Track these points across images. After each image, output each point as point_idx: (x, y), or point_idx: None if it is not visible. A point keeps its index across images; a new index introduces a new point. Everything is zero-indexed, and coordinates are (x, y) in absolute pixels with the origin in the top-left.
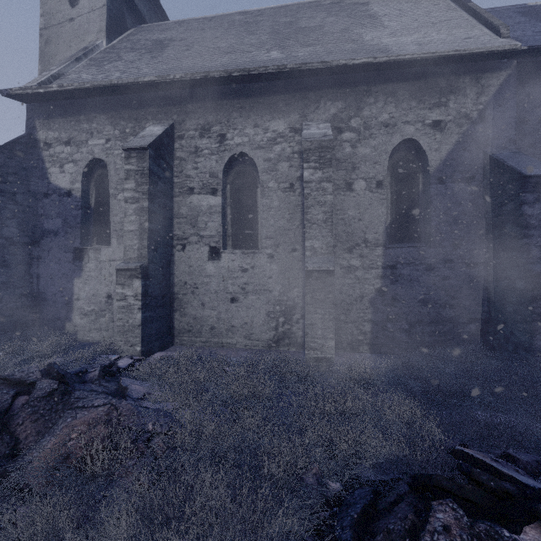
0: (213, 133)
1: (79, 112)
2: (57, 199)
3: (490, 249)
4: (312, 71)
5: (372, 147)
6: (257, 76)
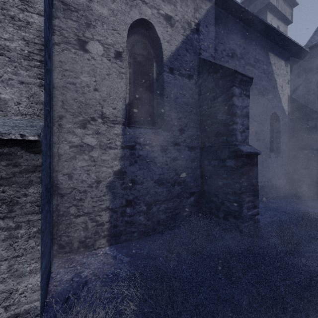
0: None
1: None
2: None
3: (203, 136)
4: None
5: (110, 10)
6: None
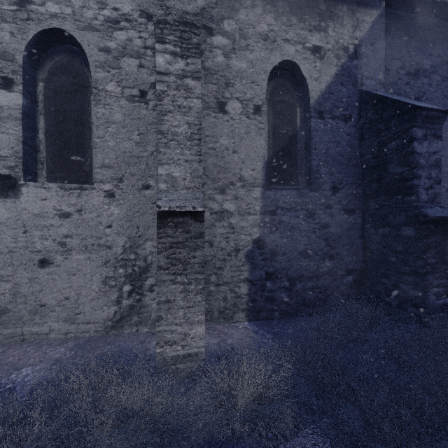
0: None
1: None
2: None
3: (367, 194)
4: None
5: (249, 61)
6: None
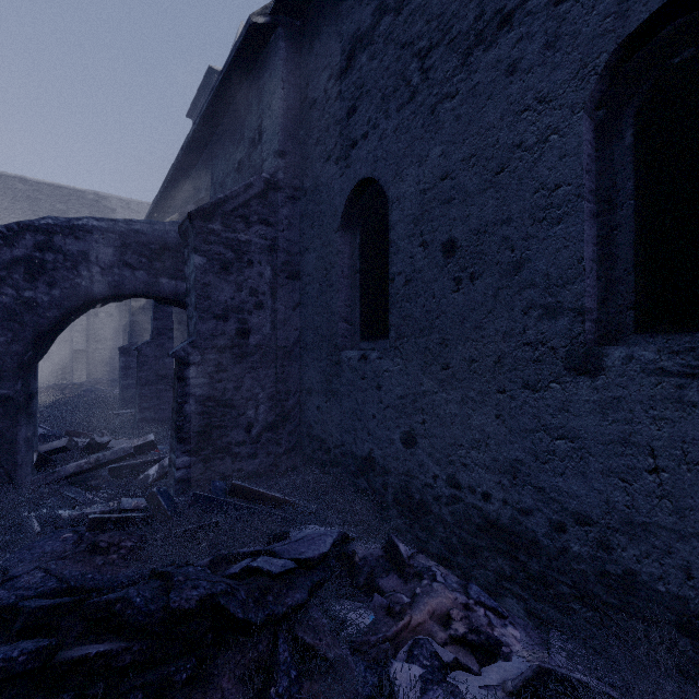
0: None
1: None
2: None
3: None
4: None
5: None
6: None
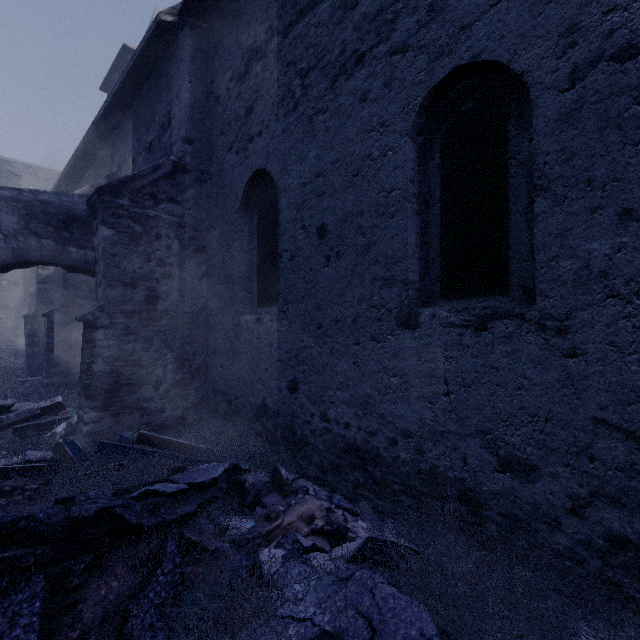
0: None
1: None
2: None
3: None
4: None
5: None
6: None
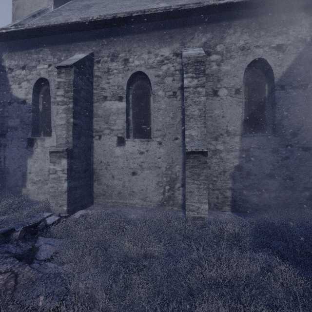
0: (120, 58)
1: (31, 46)
2: (17, 106)
3: None
4: (189, 11)
5: (232, 65)
6: (150, 16)
